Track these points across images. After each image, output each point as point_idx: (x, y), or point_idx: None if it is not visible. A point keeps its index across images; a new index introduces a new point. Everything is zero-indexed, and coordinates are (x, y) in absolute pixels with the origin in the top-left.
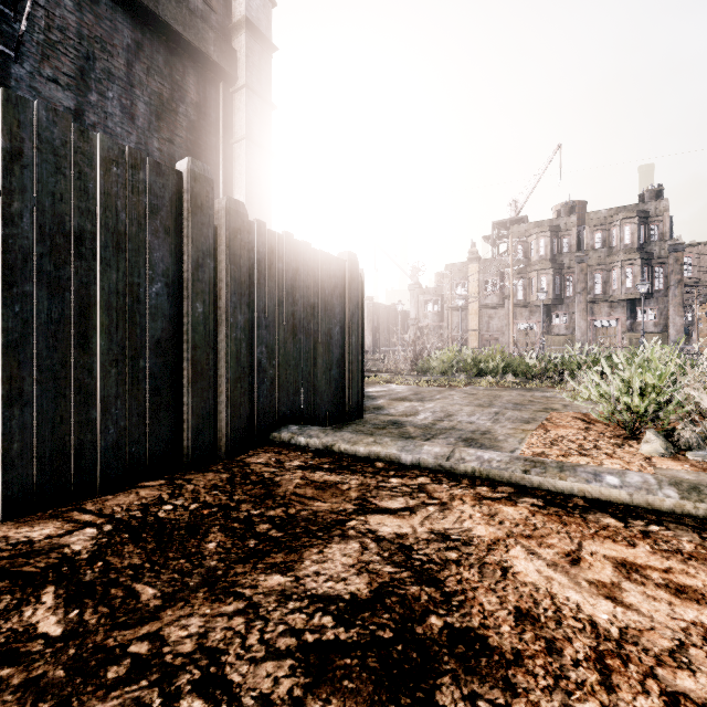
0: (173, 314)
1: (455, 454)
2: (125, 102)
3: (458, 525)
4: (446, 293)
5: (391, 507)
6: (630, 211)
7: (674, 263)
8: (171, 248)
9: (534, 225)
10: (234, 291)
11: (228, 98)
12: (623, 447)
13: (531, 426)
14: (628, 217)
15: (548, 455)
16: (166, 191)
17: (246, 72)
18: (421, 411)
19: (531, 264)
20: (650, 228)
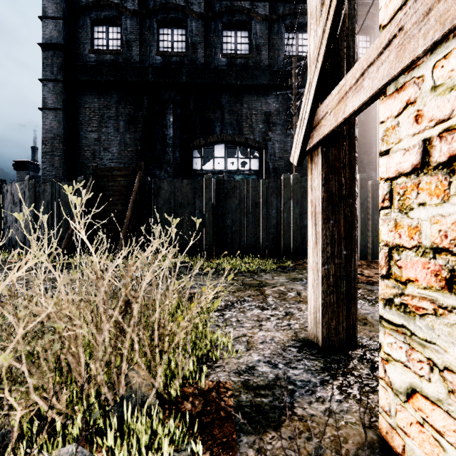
0: None
1: None
2: None
3: None
4: None
5: None
6: None
7: None
8: None
9: None
10: (374, 209)
11: None
12: None
13: None
14: None
15: None
16: None
17: None
18: None
19: None
20: None
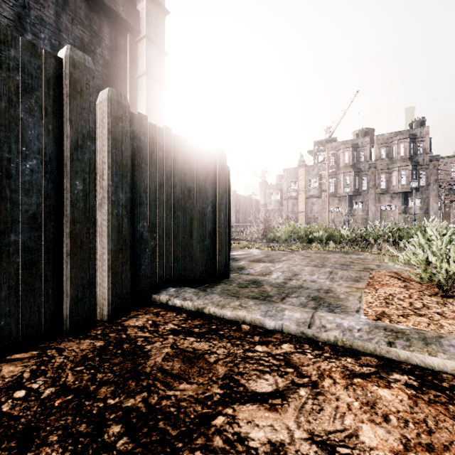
0: (51, 190)
1: (315, 321)
2: (54, 42)
3: (340, 424)
4: (284, 188)
5: (260, 391)
6: (404, 134)
7: (432, 168)
8: (49, 127)
9: (341, 143)
10: (116, 172)
11: (133, 46)
12: (448, 306)
13: (362, 285)
14: (402, 138)
15: (390, 315)
16: (42, 73)
17: (146, 27)
18: (273, 271)
19: (340, 169)
20: (417, 145)
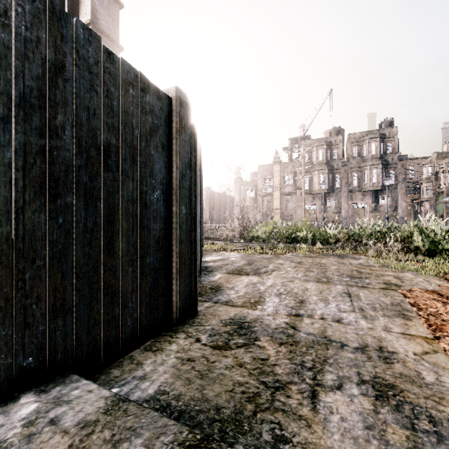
0: None
1: None
2: None
3: None
4: (259, 184)
5: None
6: (375, 133)
7: (401, 167)
8: None
9: (315, 141)
10: None
11: None
12: None
13: (423, 328)
14: (373, 137)
15: None
16: None
17: None
18: (265, 294)
19: (314, 166)
20: (386, 145)
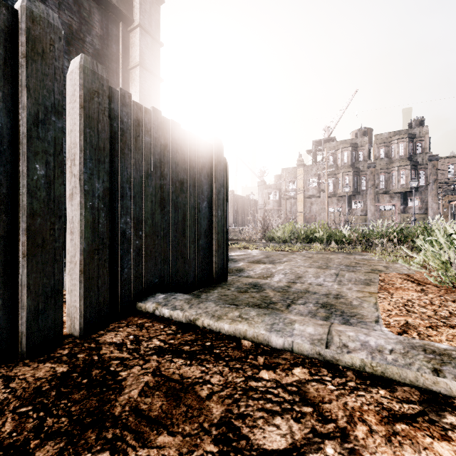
0: (1, 174)
1: (334, 338)
2: None
3: None
4: (282, 187)
5: (270, 447)
6: (403, 134)
7: (432, 168)
8: None
9: (340, 143)
10: (90, 156)
11: (126, 35)
12: None
13: (374, 289)
14: (402, 137)
15: (416, 327)
16: None
17: (140, 15)
18: (275, 273)
19: (338, 168)
20: (416, 145)
